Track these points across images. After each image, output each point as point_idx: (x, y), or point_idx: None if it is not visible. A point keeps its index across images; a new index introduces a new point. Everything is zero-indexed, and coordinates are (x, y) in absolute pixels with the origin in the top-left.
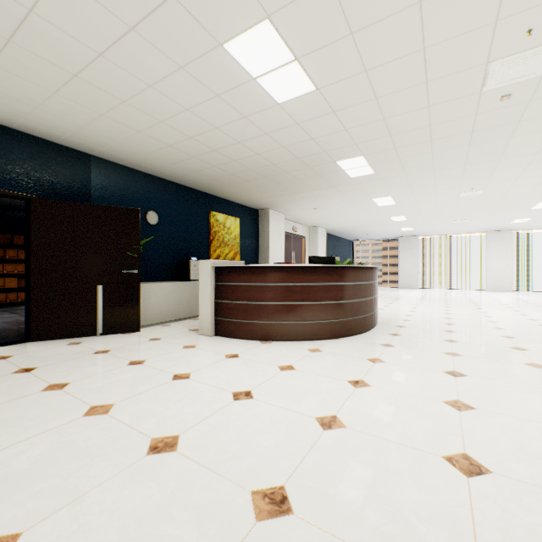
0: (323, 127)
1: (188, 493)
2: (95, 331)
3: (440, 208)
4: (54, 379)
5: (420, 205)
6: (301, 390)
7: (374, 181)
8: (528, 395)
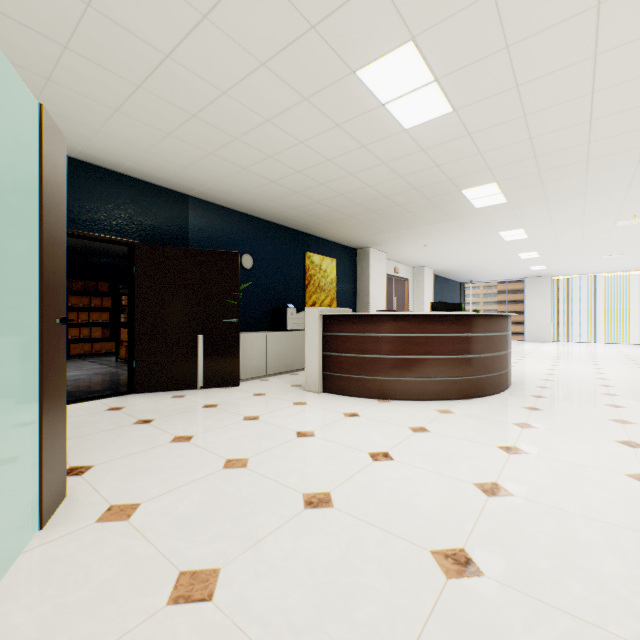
0: (453, 152)
1: (364, 547)
2: (195, 384)
3: (586, 241)
4: (177, 432)
5: (560, 238)
6: (445, 454)
7: (505, 211)
8: None
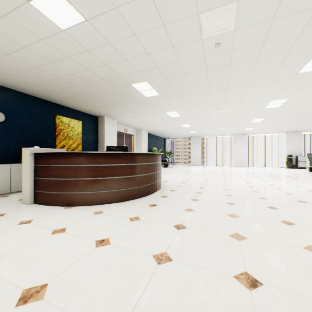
0: (109, 55)
1: None
2: None
3: (206, 120)
4: None
5: (194, 117)
6: (45, 255)
7: (162, 100)
8: (216, 242)
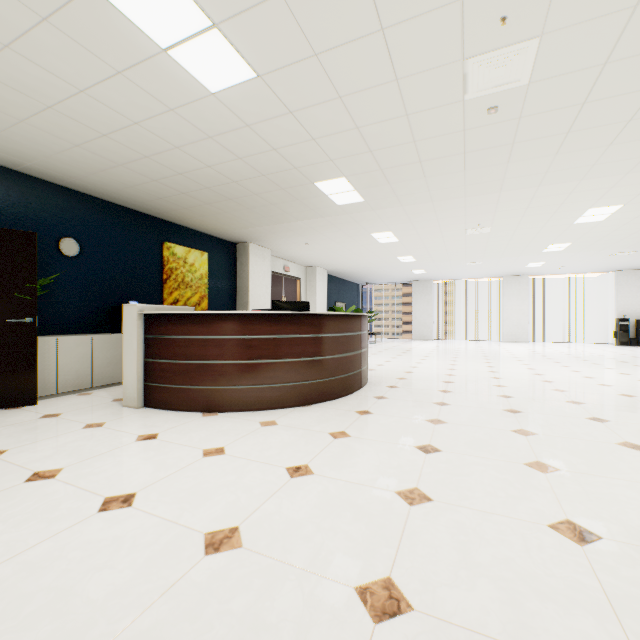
0: (284, 133)
1: None
2: None
3: (450, 248)
4: None
5: (427, 243)
6: (211, 488)
7: (367, 211)
8: (503, 475)
